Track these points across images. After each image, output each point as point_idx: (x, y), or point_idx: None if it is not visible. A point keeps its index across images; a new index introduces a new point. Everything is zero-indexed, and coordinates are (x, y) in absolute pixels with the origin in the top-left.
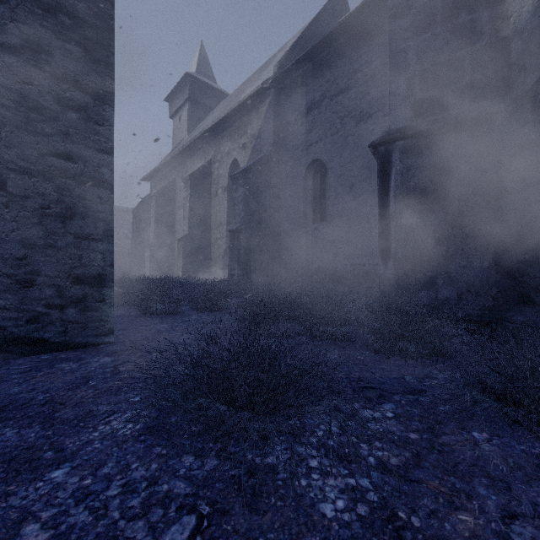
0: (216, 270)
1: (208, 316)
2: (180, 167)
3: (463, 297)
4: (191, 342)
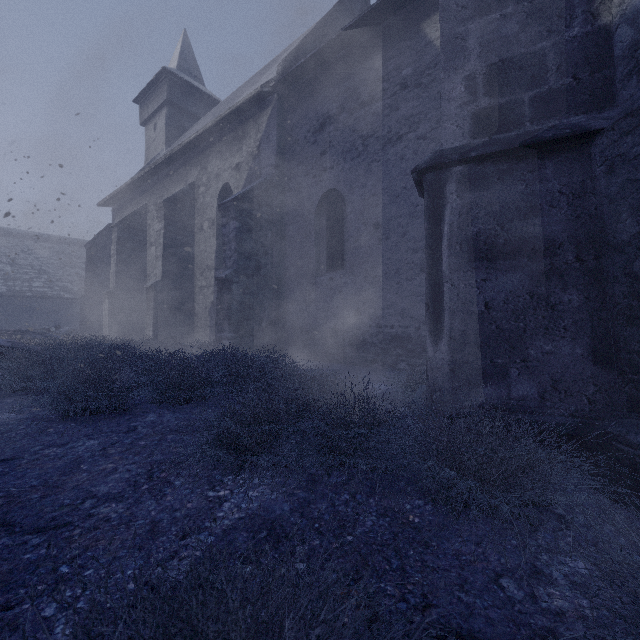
0: (201, 328)
1: (174, 416)
2: (153, 190)
3: (547, 396)
4: (125, 490)
